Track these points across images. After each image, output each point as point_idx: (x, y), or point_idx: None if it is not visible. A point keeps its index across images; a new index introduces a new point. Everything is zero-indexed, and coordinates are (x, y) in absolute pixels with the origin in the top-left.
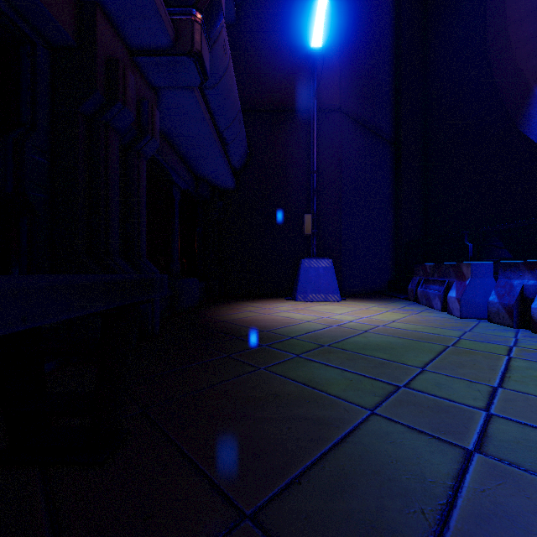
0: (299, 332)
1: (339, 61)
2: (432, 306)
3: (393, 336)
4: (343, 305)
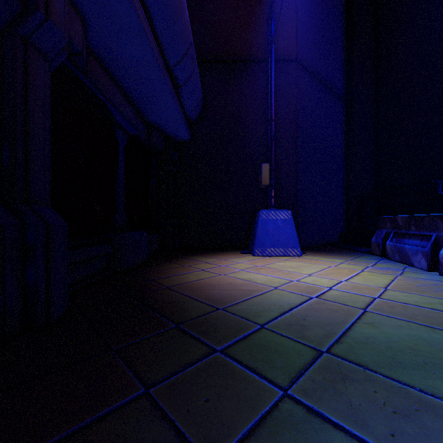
0: (269, 312)
1: (295, 10)
2: (411, 264)
3: (414, 322)
4: (307, 261)
